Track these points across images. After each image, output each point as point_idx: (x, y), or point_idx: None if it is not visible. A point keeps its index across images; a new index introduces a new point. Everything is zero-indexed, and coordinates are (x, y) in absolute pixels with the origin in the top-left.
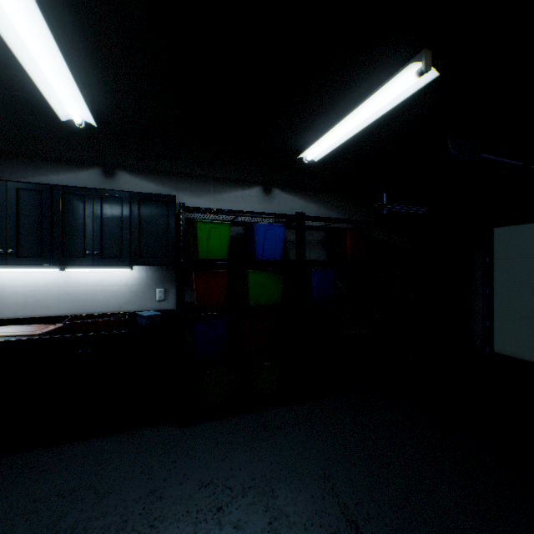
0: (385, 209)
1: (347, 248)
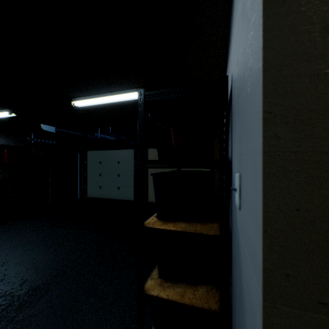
0: (33, 140)
1: (6, 157)
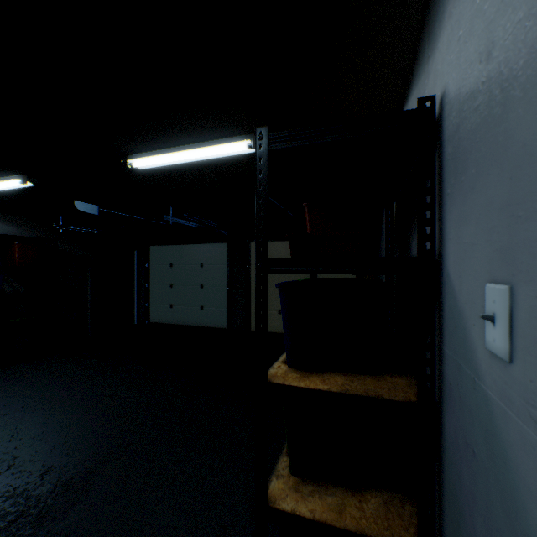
0: (61, 228)
1: (17, 256)
